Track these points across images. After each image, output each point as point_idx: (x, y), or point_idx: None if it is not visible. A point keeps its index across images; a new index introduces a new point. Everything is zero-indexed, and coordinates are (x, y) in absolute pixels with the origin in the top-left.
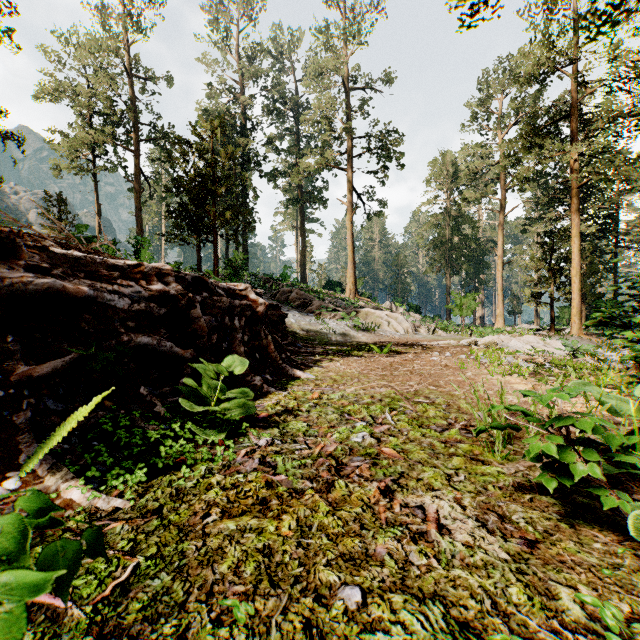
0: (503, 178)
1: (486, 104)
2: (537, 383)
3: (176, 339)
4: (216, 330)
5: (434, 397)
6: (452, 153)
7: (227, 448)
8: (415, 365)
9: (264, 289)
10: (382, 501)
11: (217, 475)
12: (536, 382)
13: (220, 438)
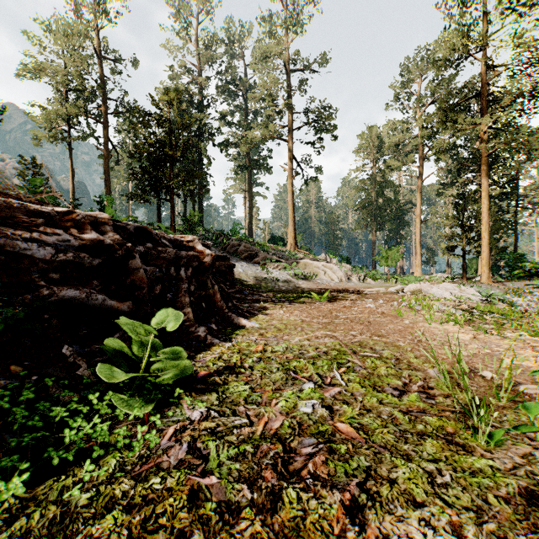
0: (421, 149)
1: (407, 85)
2: (476, 332)
3: (112, 291)
4: (160, 281)
5: (380, 349)
6: (377, 128)
7: (153, 424)
8: (354, 312)
9: (216, 243)
10: (350, 530)
11: (125, 481)
12: (474, 331)
13: (145, 411)
